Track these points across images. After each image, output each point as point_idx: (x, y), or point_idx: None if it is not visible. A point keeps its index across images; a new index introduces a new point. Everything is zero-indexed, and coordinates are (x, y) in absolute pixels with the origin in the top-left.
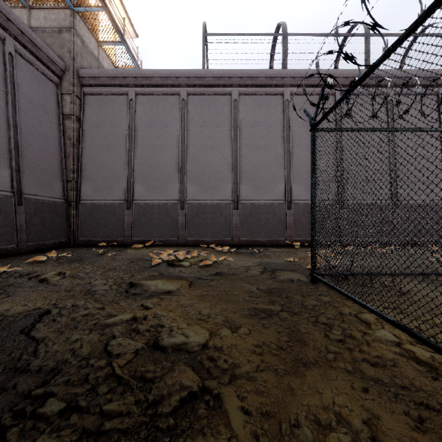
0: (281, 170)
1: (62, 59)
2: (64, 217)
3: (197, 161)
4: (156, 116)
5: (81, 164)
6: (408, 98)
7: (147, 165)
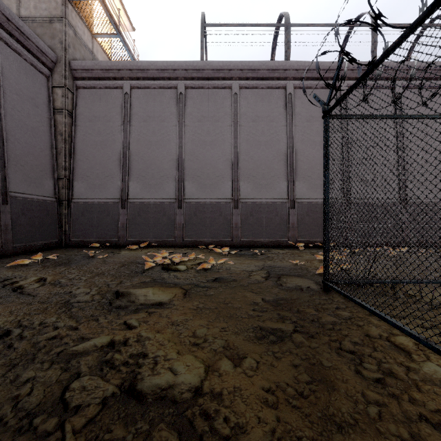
0: (283, 167)
1: (53, 50)
2: (55, 217)
3: (195, 158)
4: (152, 110)
5: (73, 160)
6: (417, 91)
7: (143, 162)
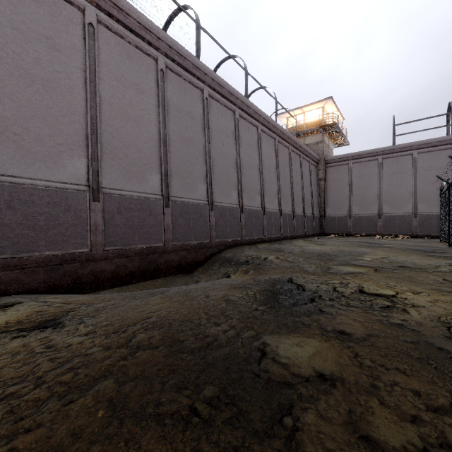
0: None
1: (318, 155)
2: (320, 223)
3: (389, 193)
4: (364, 172)
5: (325, 199)
6: None
7: (359, 197)
